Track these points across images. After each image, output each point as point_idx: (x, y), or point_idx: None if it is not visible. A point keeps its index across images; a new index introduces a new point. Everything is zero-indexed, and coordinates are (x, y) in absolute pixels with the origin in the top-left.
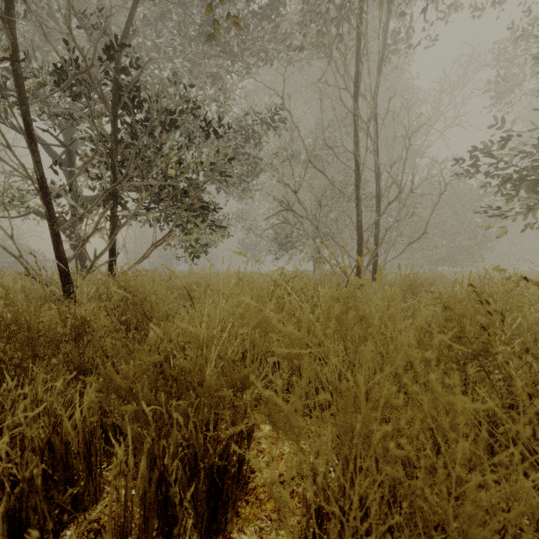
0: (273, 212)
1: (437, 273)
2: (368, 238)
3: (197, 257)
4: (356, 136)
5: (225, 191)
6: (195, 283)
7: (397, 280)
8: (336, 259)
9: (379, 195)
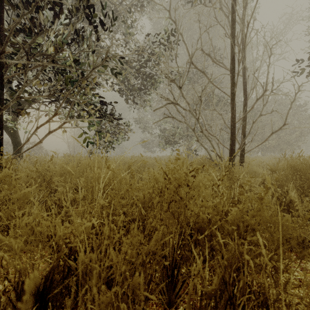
0: (159, 118)
1: (275, 157)
2: (238, 129)
3: (93, 143)
4: (233, 38)
5: (126, 99)
6: (86, 167)
7: (261, 163)
8: (213, 146)
9: (246, 94)
